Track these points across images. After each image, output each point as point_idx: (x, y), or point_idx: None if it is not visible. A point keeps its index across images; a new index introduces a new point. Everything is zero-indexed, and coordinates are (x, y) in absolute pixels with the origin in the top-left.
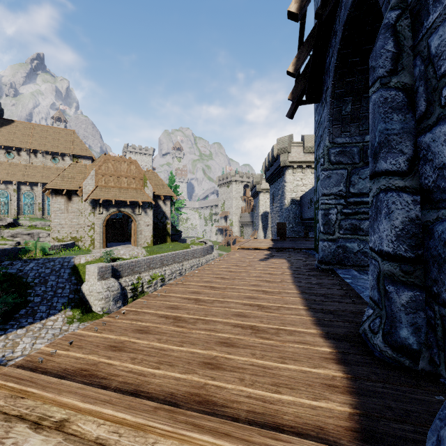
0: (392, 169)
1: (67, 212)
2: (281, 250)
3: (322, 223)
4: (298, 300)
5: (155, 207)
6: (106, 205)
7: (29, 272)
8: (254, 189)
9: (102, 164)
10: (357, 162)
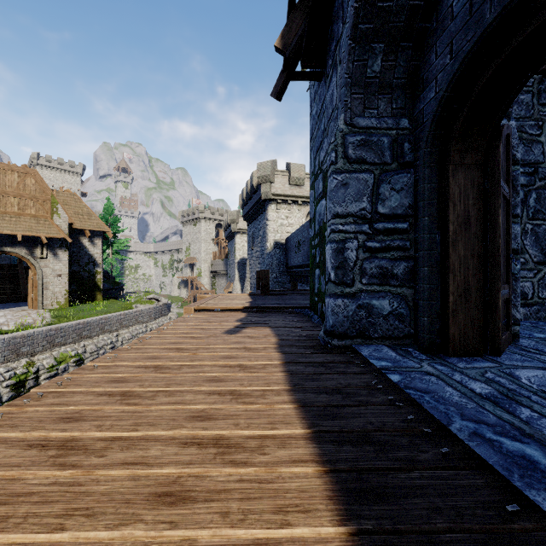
0: None
1: None
2: (262, 311)
3: (333, 265)
4: (315, 476)
5: (74, 247)
6: None
7: None
8: (228, 230)
9: None
10: (389, 162)
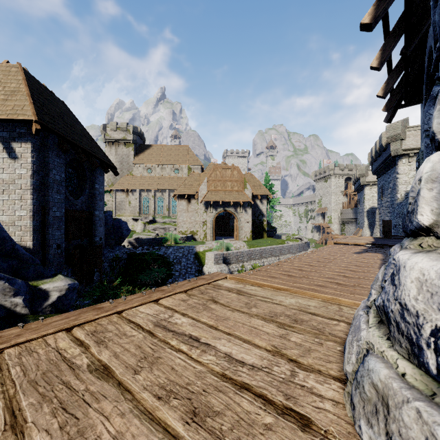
0: None
1: (187, 212)
2: (380, 247)
3: None
4: None
5: (252, 206)
6: (215, 206)
7: (170, 255)
8: (357, 183)
9: (212, 172)
10: None
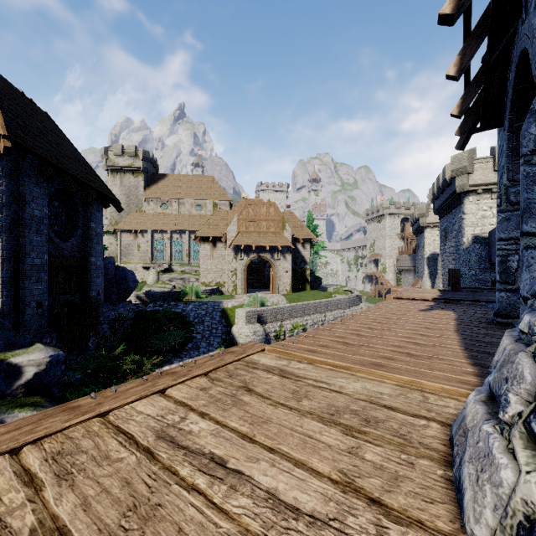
0: (532, 231)
1: (212, 258)
2: (449, 302)
3: (498, 271)
4: (456, 343)
5: (293, 251)
6: (246, 251)
7: (190, 313)
8: (416, 224)
9: (243, 209)
10: None
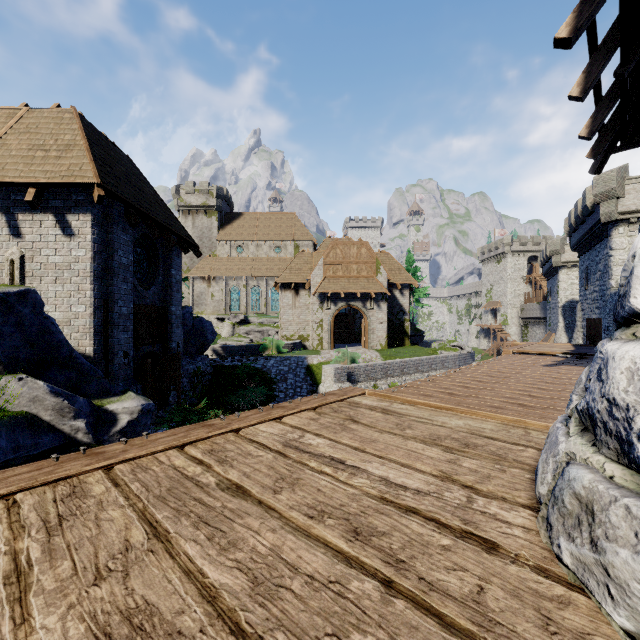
0: None
1: (294, 308)
2: (583, 357)
3: None
4: None
5: (389, 299)
6: (334, 299)
7: (271, 369)
8: (547, 264)
9: (329, 251)
10: None
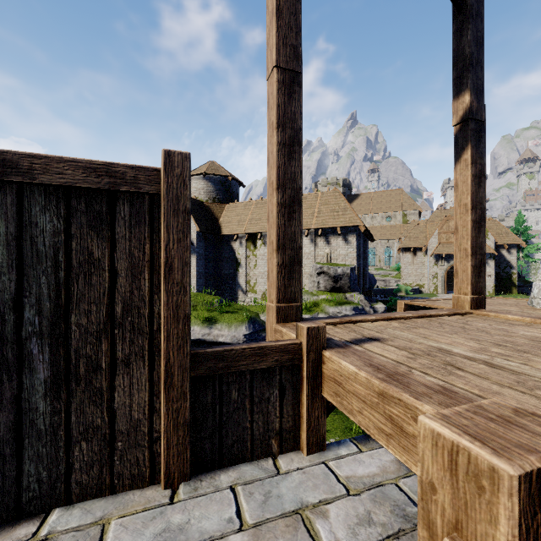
0: None
1: (412, 265)
2: None
3: None
4: None
5: (496, 257)
6: (446, 258)
7: None
8: None
9: (443, 224)
10: None
